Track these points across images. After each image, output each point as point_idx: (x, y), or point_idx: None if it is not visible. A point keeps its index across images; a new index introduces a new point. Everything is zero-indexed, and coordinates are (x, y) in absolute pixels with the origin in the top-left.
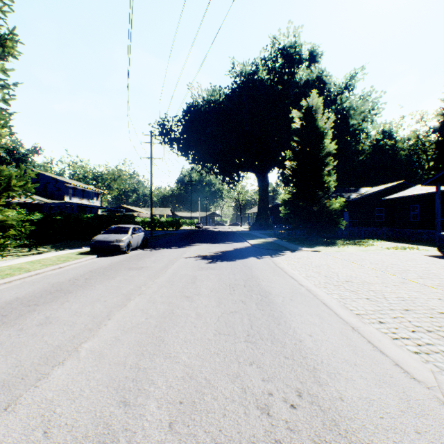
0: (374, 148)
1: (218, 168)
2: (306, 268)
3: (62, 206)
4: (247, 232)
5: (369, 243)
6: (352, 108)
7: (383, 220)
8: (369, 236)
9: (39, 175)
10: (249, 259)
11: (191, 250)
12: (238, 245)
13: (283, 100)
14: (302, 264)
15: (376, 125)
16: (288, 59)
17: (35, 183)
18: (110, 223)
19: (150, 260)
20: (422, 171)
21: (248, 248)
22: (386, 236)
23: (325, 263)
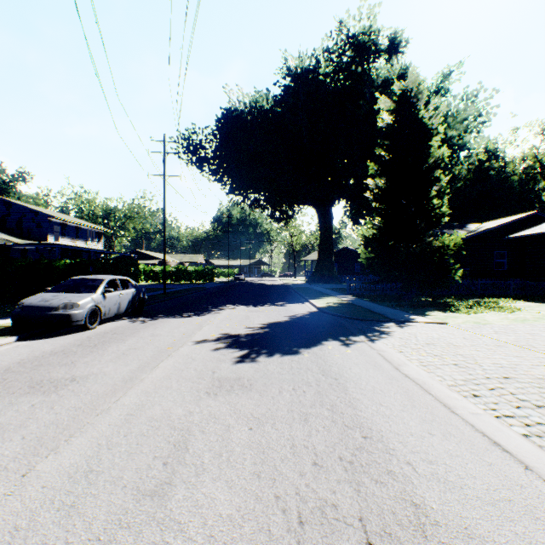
0: (474, 173)
1: (265, 197)
2: (489, 388)
3: (43, 249)
4: (305, 286)
5: (503, 304)
6: (451, 114)
7: (505, 269)
8: (488, 293)
9: (12, 206)
10: (326, 346)
11: (214, 321)
12: (296, 308)
13: (356, 100)
14: (459, 368)
15: (482, 138)
16: (360, 51)
17: (5, 217)
18: (100, 272)
19: (117, 350)
20: (541, 203)
21: (315, 315)
22: (513, 293)
23: (510, 365)
